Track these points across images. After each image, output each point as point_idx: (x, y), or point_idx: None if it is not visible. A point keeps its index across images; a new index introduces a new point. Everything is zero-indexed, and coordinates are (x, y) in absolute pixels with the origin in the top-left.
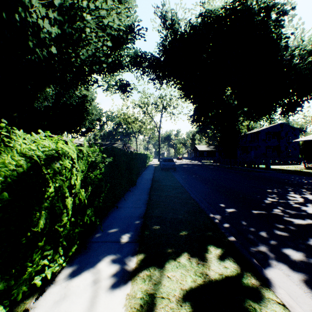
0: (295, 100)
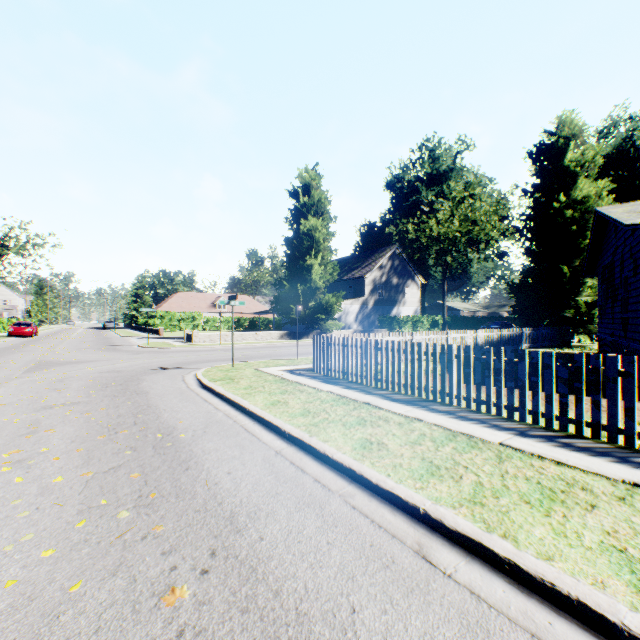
0: None
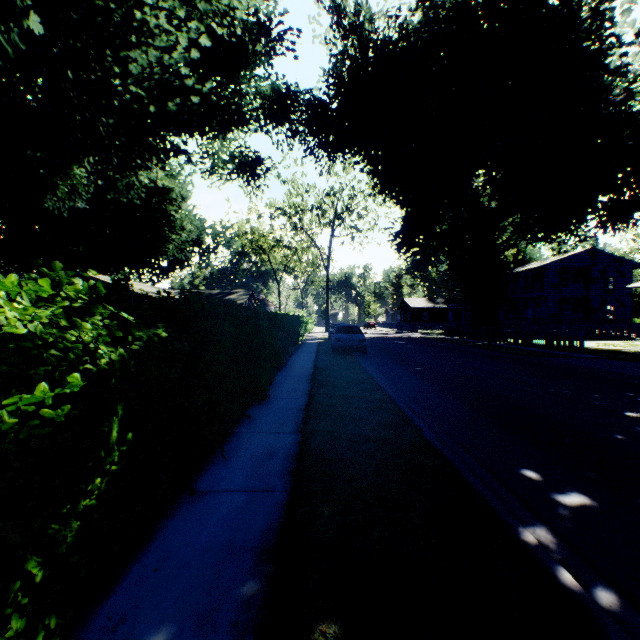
0: (631, 196)
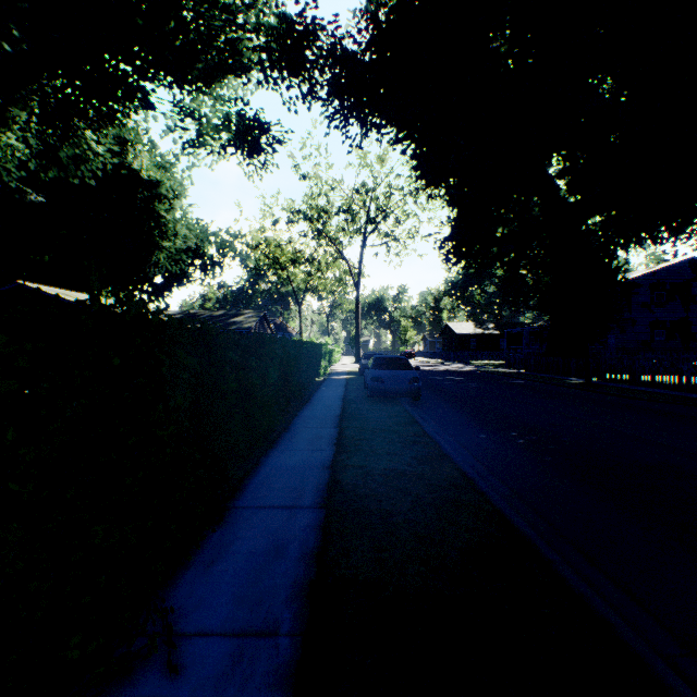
0: None
